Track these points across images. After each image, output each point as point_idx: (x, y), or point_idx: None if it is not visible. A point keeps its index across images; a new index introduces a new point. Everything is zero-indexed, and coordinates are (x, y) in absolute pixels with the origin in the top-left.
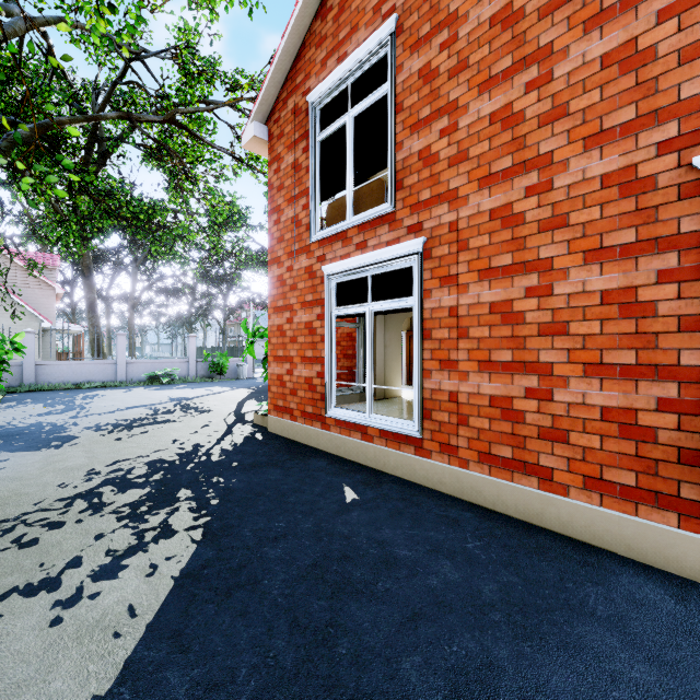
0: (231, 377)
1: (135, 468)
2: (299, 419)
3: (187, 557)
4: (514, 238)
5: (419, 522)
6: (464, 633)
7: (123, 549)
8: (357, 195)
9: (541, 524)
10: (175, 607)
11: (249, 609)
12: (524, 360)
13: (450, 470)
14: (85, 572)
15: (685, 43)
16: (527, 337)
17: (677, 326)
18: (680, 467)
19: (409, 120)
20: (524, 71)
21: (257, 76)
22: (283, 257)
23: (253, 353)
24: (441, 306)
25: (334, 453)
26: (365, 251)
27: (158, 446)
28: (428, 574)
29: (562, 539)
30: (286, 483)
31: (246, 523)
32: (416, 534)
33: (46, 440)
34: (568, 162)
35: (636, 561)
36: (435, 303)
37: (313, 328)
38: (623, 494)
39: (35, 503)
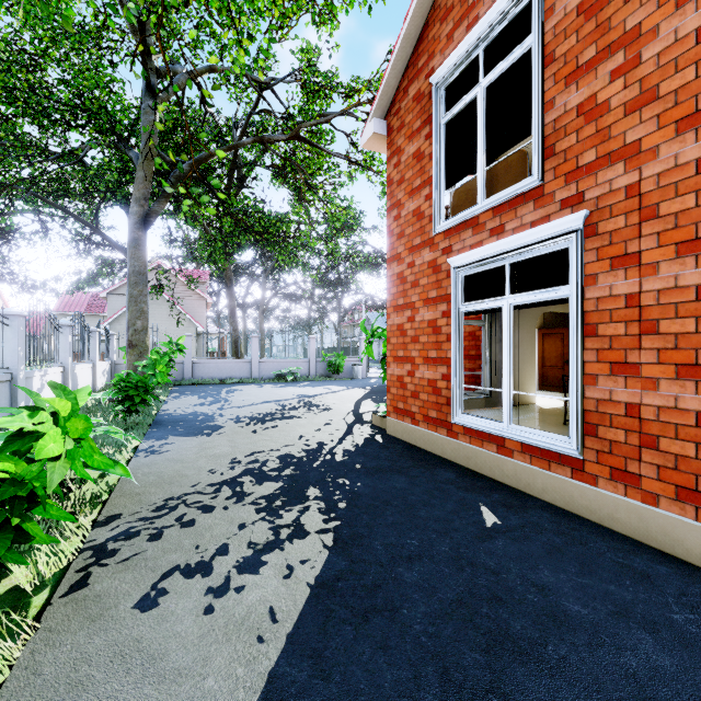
0: (346, 377)
1: (268, 461)
2: (421, 423)
3: (320, 563)
4: None
5: (589, 567)
6: None
7: (262, 543)
8: (490, 174)
9: None
10: (313, 620)
11: (390, 643)
12: None
13: (626, 504)
14: (231, 562)
15: None
16: None
17: None
18: None
19: (563, 71)
20: None
21: (373, 76)
22: (404, 253)
23: (372, 354)
24: (612, 295)
25: (462, 464)
26: (502, 236)
27: (287, 441)
28: (619, 648)
29: None
30: (413, 494)
31: (376, 534)
32: (588, 584)
33: (200, 428)
34: None
35: None
36: (603, 291)
37: (437, 327)
38: None
39: (192, 485)
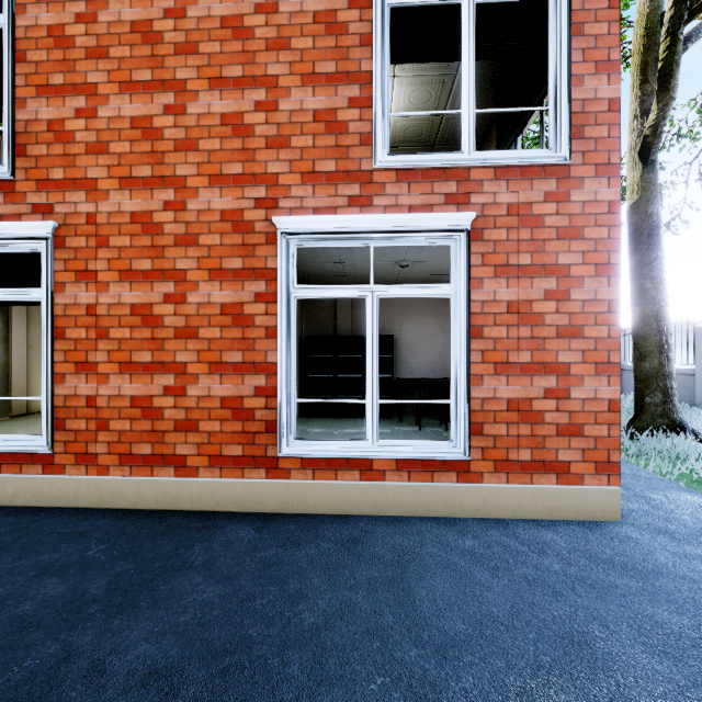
0: None
1: None
2: None
3: None
4: (154, 246)
5: (31, 549)
6: (46, 643)
7: None
8: None
9: (178, 507)
10: None
11: None
12: (163, 360)
13: (88, 481)
14: None
15: (270, 134)
16: (166, 339)
17: (266, 334)
18: (267, 435)
19: (35, 78)
20: (163, 93)
21: None
22: None
23: None
24: (77, 303)
25: None
26: None
27: None
28: (20, 603)
29: (192, 515)
30: None
31: None
32: (20, 565)
33: None
34: (198, 190)
35: (242, 512)
36: (70, 299)
37: None
38: (235, 464)
39: None
